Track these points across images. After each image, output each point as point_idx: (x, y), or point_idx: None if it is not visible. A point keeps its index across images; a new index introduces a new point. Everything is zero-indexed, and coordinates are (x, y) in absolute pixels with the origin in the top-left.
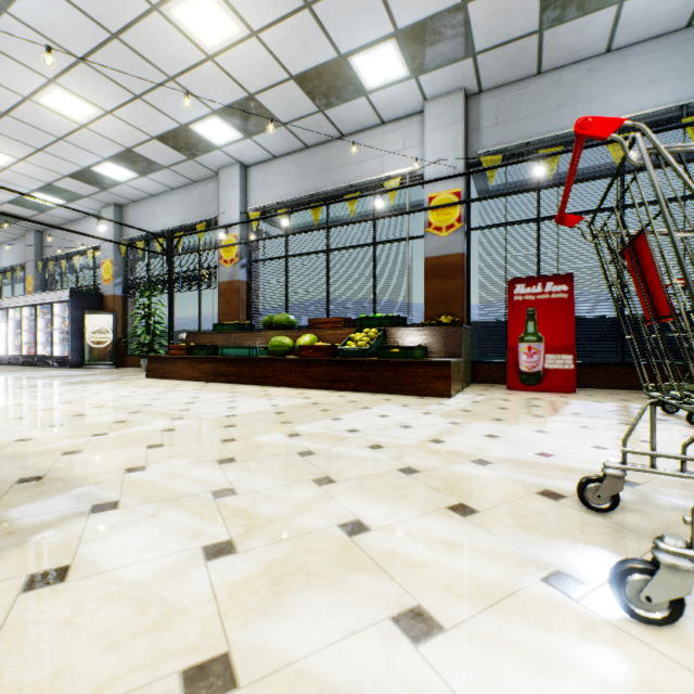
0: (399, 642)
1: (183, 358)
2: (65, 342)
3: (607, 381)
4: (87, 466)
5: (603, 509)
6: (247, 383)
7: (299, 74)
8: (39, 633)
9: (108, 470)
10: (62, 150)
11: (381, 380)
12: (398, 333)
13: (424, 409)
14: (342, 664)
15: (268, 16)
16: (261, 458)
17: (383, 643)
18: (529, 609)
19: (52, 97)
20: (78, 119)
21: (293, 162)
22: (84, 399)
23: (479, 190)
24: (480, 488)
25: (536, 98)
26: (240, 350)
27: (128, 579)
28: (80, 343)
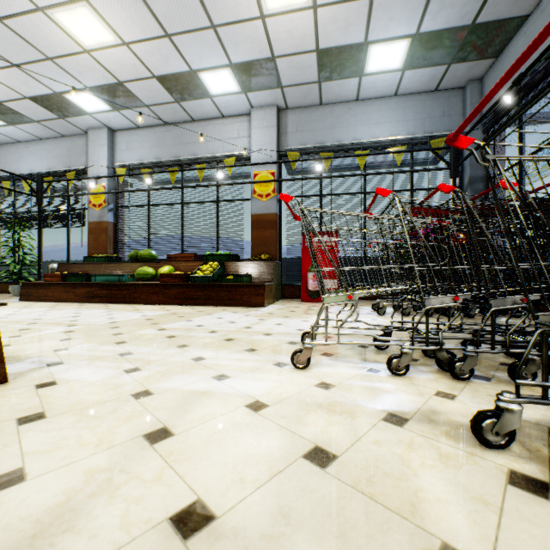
0: (214, 381)
1: (58, 284)
2: None
3: None
4: (24, 351)
5: None
6: (118, 302)
7: (161, 75)
8: (60, 395)
9: (42, 351)
10: None
11: (220, 297)
12: (233, 265)
13: (246, 313)
14: (192, 387)
15: (137, 36)
16: (143, 340)
17: (208, 382)
18: (264, 371)
19: None
20: None
21: (154, 133)
22: None
23: (289, 170)
24: (262, 343)
25: (319, 119)
26: (111, 277)
27: (91, 381)
28: None
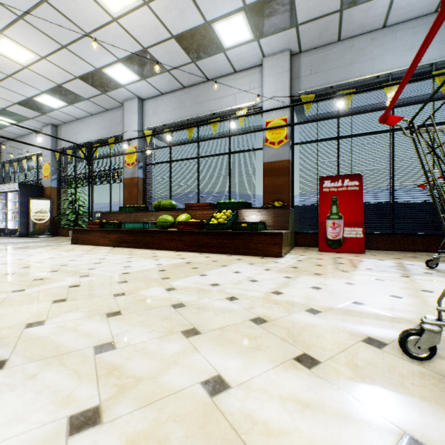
0: None
1: (97, 230)
2: (16, 219)
3: (383, 245)
4: None
5: (422, 357)
6: (142, 247)
7: (178, 34)
8: None
9: (11, 325)
10: (11, 84)
11: (234, 245)
12: (246, 213)
13: (265, 266)
14: None
15: None
16: (142, 310)
17: None
18: None
19: (1, 44)
20: (21, 62)
21: (174, 97)
22: (18, 261)
23: (299, 118)
24: (317, 337)
25: (337, 57)
26: (137, 225)
27: None
28: (27, 219)
